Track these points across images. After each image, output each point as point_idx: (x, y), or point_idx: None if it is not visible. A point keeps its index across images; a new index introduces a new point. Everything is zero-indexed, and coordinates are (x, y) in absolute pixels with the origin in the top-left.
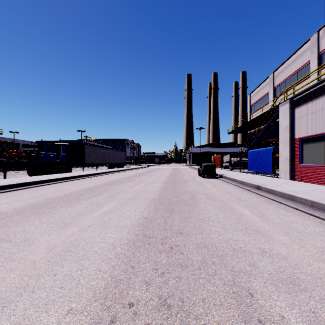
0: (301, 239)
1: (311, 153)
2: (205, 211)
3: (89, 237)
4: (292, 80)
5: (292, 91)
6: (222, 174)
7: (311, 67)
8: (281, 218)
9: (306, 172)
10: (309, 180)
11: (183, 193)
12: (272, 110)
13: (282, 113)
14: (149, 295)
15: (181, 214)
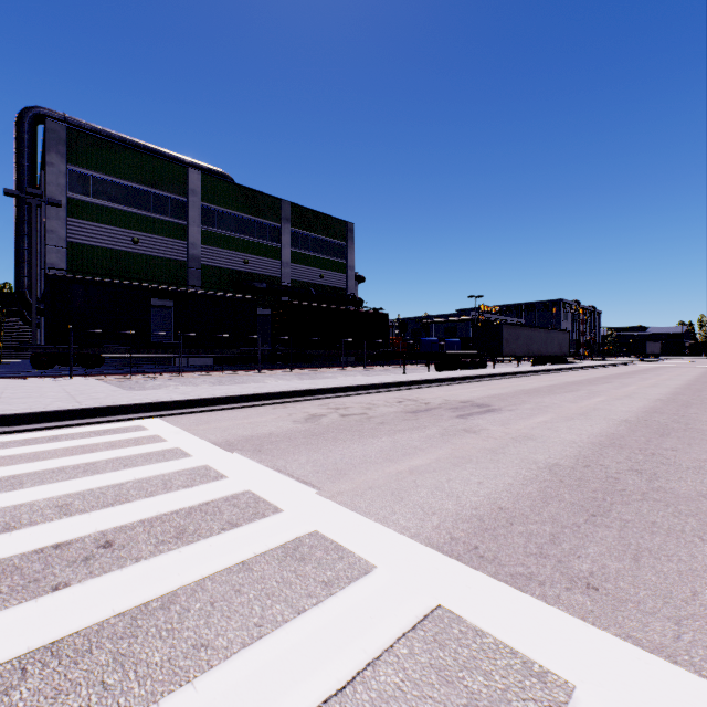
0: None
1: None
2: None
3: (603, 407)
4: None
5: None
6: None
7: None
8: None
9: None
10: None
11: None
12: None
13: None
14: (665, 420)
15: (700, 409)
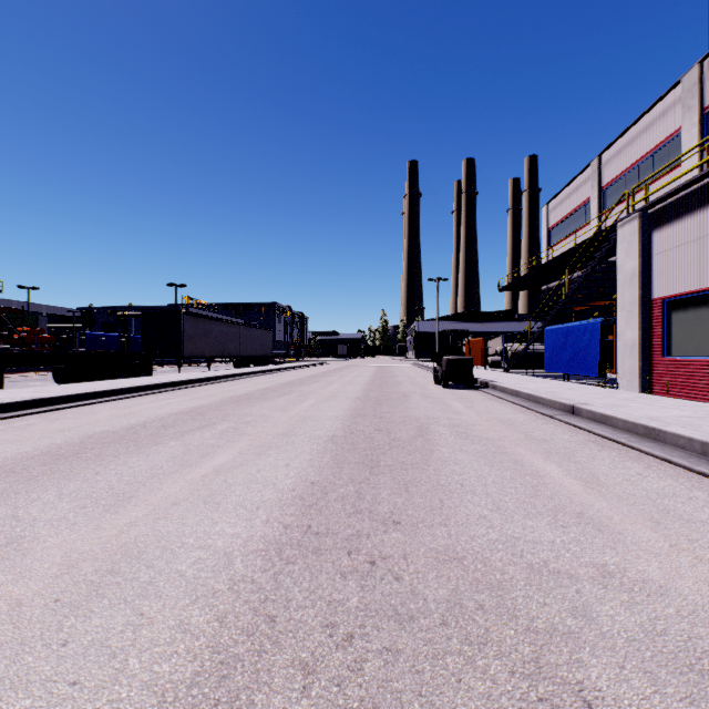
0: (694, 539)
1: (690, 332)
2: (454, 466)
3: (169, 533)
4: (642, 172)
5: (641, 195)
6: (487, 380)
7: (685, 142)
8: (634, 483)
9: (679, 376)
10: (685, 393)
11: (401, 424)
12: (597, 238)
13: (622, 242)
14: (310, 707)
15: (396, 474)
